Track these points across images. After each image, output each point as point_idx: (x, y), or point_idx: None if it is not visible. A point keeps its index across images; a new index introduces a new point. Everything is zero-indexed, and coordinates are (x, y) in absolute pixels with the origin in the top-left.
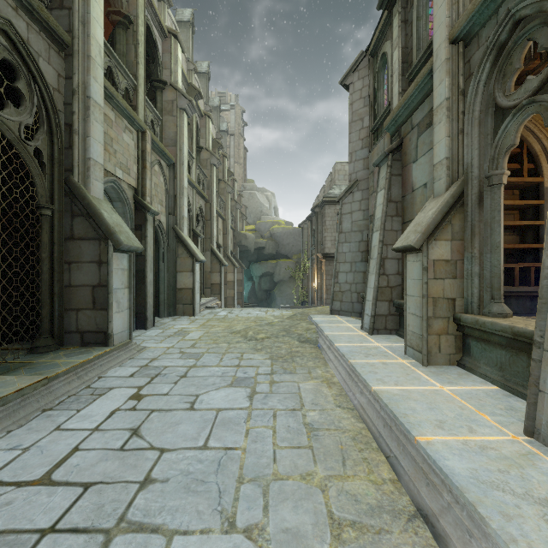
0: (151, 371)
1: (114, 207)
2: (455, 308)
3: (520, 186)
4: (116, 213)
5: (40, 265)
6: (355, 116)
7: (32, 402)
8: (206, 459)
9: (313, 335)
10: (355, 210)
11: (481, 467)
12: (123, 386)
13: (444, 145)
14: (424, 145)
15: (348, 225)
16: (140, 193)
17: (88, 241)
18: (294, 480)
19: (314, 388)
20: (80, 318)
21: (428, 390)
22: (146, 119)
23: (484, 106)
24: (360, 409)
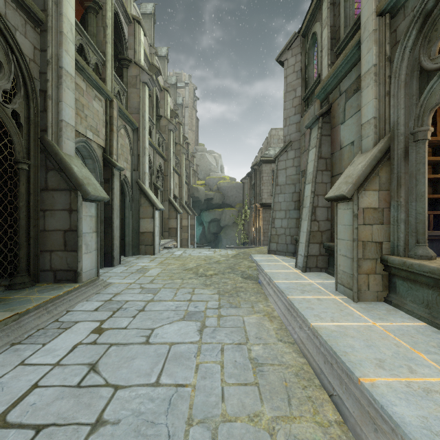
0: (113, 305)
1: (85, 164)
2: (382, 251)
3: (433, 144)
4: (85, 168)
5: (18, 212)
6: (289, 87)
7: (2, 337)
8: (158, 397)
9: (254, 272)
10: (289, 166)
11: (431, 415)
12: (87, 320)
13: (372, 106)
14: (351, 108)
15: (283, 179)
16: (108, 152)
17: (60, 191)
18: (242, 422)
19: (257, 322)
20: (53, 258)
21: (362, 326)
22: (114, 90)
23: (409, 70)
24: (300, 344)
